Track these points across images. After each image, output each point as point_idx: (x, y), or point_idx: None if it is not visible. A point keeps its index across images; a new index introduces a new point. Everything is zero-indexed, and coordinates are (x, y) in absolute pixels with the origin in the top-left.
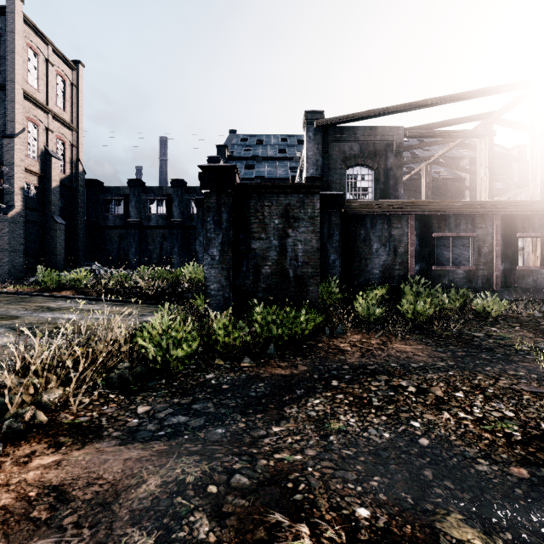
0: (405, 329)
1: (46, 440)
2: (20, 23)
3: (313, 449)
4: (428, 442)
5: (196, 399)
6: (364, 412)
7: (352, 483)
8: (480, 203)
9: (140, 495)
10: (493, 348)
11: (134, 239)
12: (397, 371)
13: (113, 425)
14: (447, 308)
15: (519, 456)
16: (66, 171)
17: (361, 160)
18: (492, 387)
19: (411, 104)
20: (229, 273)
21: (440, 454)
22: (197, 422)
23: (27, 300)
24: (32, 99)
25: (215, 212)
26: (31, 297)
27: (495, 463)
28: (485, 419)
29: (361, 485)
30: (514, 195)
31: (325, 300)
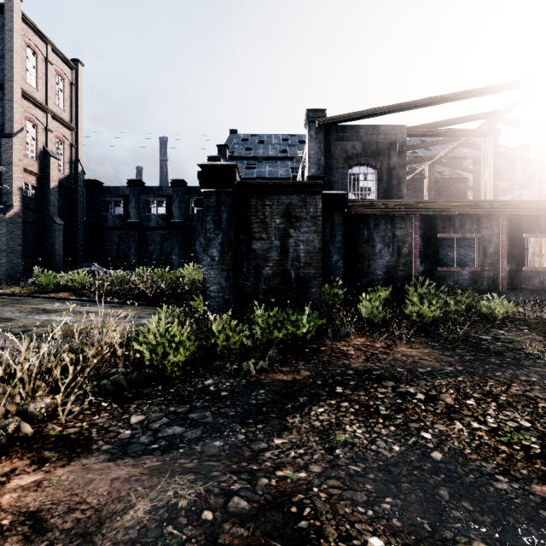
0: (409, 332)
1: (29, 455)
2: (19, 21)
3: (318, 464)
4: (442, 456)
5: (194, 408)
6: (371, 422)
7: (362, 506)
8: (486, 203)
9: (126, 523)
10: (502, 352)
11: (134, 239)
12: (404, 377)
13: (103, 437)
14: (453, 310)
15: (540, 471)
16: (65, 171)
17: (364, 159)
18: (505, 394)
19: (415, 103)
20: (229, 274)
21: (455, 470)
22: (194, 433)
23: (23, 302)
24: (31, 98)
25: (215, 211)
26: (27, 299)
27: (516, 480)
28: (500, 430)
29: (372, 509)
30: (518, 196)
31: (328, 302)
